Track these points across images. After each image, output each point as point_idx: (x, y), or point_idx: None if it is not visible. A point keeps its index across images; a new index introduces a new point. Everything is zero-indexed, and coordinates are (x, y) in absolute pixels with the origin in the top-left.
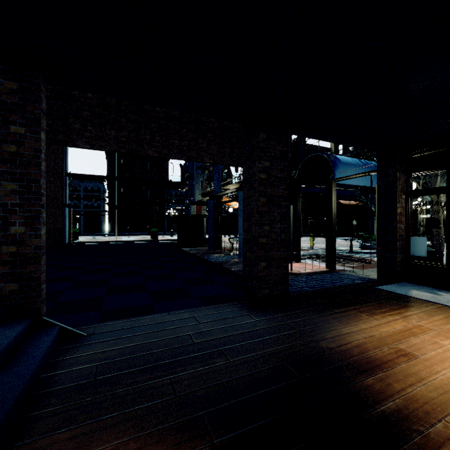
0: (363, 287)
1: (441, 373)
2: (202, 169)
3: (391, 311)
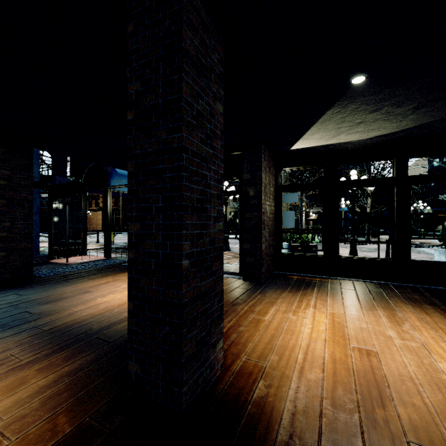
0: (114, 265)
1: (95, 295)
2: None
3: (112, 275)
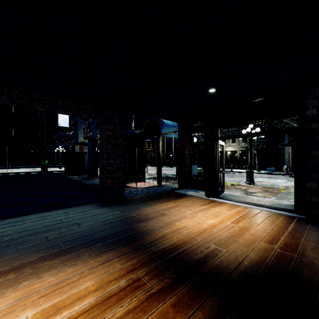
0: (168, 192)
1: (171, 218)
2: (84, 119)
3: (172, 200)
